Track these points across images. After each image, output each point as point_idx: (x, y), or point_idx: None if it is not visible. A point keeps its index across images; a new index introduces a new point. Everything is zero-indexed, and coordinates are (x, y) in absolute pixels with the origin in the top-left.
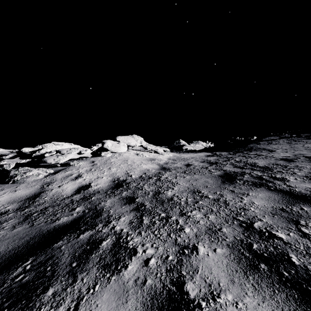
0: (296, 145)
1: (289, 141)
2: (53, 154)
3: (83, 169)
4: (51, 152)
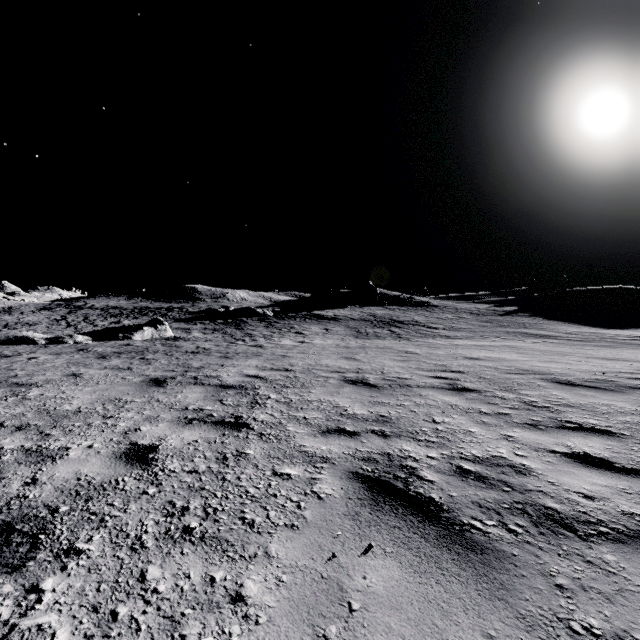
0: (104, 300)
1: (106, 298)
2: None
3: None
4: None
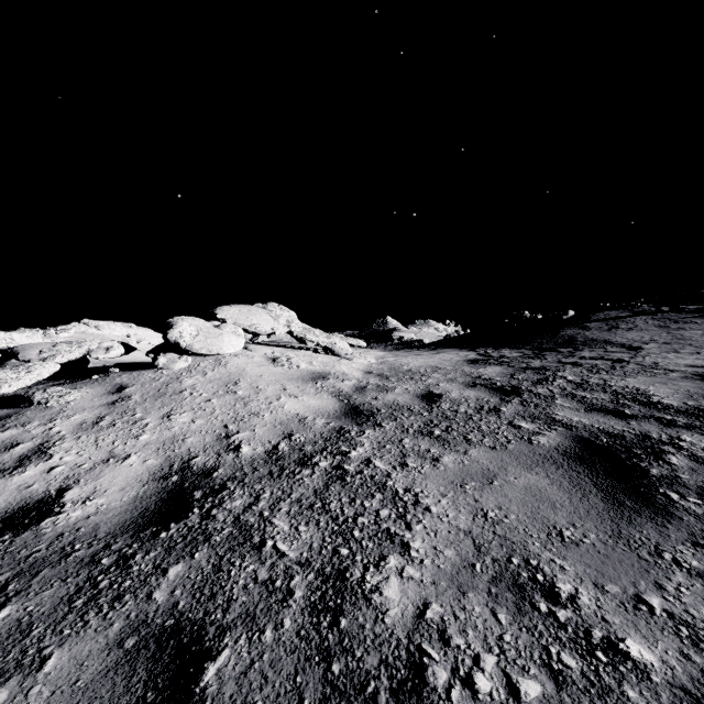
0: (683, 331)
1: (661, 321)
2: None
3: (72, 419)
4: None
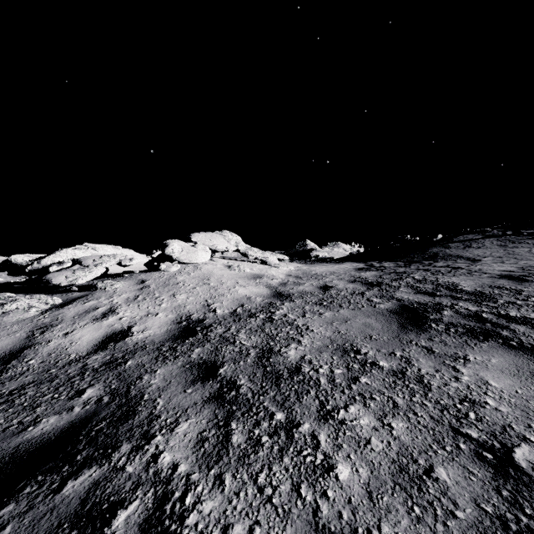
0: (516, 249)
1: (503, 242)
2: (67, 266)
3: (122, 296)
4: (63, 264)
